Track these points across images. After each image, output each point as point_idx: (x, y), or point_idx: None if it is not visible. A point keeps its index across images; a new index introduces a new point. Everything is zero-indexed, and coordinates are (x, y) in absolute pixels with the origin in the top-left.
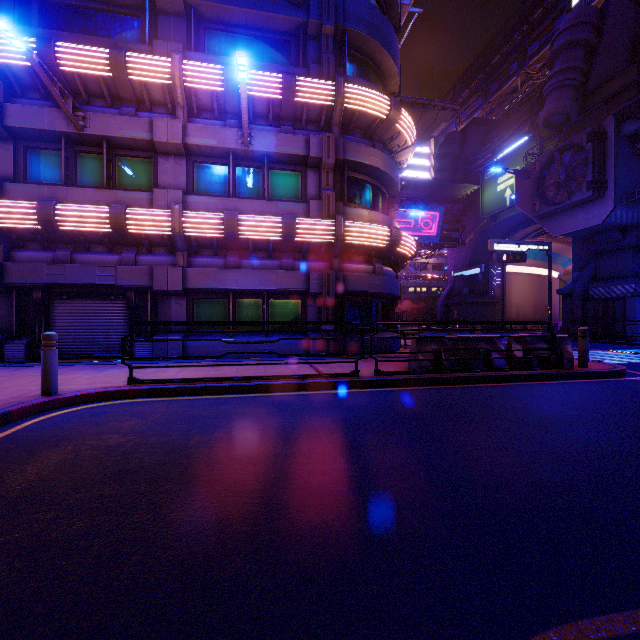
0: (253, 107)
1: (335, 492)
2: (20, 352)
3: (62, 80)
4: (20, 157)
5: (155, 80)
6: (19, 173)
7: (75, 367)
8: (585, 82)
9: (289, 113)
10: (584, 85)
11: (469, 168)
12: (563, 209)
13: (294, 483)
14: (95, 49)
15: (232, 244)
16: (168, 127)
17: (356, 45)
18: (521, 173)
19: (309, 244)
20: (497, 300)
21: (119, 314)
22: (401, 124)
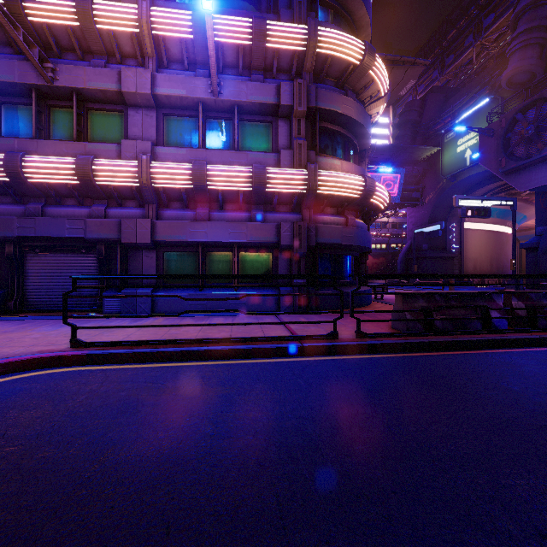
0: (223, 56)
1: None
2: None
3: (32, 32)
4: None
5: (123, 28)
6: None
7: (38, 322)
8: None
9: (259, 61)
10: None
11: (428, 133)
12: (531, 164)
13: None
14: None
15: (201, 196)
16: (137, 77)
17: None
18: (485, 131)
19: (280, 195)
20: (455, 255)
21: (90, 267)
22: (375, 71)
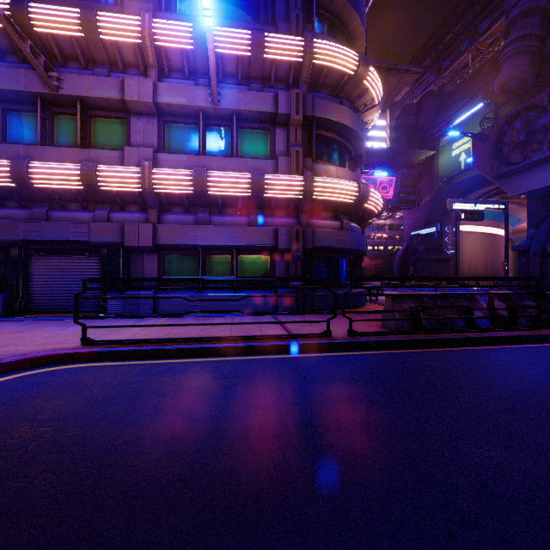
0: (222, 66)
1: None
2: None
3: (37, 42)
4: None
5: (126, 39)
6: None
7: (45, 322)
8: (542, 48)
9: (258, 71)
10: (541, 51)
11: (424, 136)
12: (522, 169)
13: None
14: (67, 9)
15: (202, 201)
16: (139, 86)
17: (324, 4)
18: (478, 136)
19: (277, 200)
20: (451, 257)
21: (93, 270)
22: (369, 81)
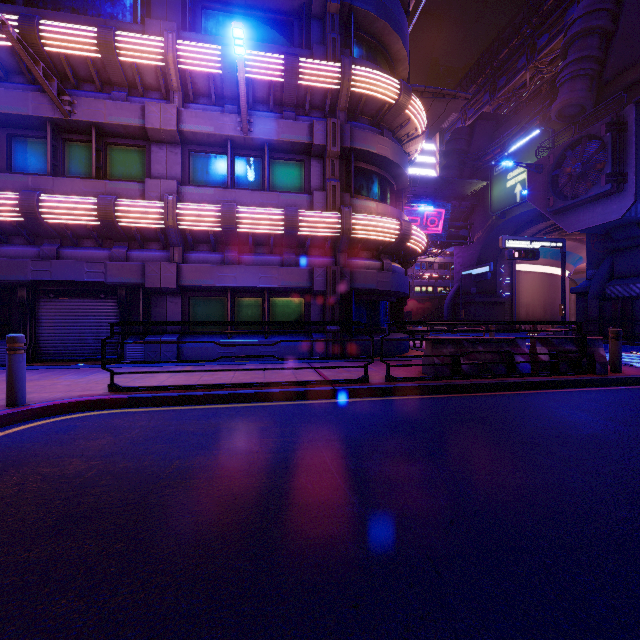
0: (253, 91)
1: (348, 557)
2: (2, 354)
3: (47, 62)
4: (4, 146)
5: (147, 62)
6: (3, 163)
7: (59, 371)
8: (601, 72)
9: (291, 98)
10: (600, 75)
11: (477, 164)
12: (579, 204)
13: (292, 540)
14: (82, 28)
15: (230, 238)
16: (161, 112)
17: (363, 26)
18: (533, 167)
19: (313, 238)
20: (506, 299)
21: (110, 313)
22: (411, 110)
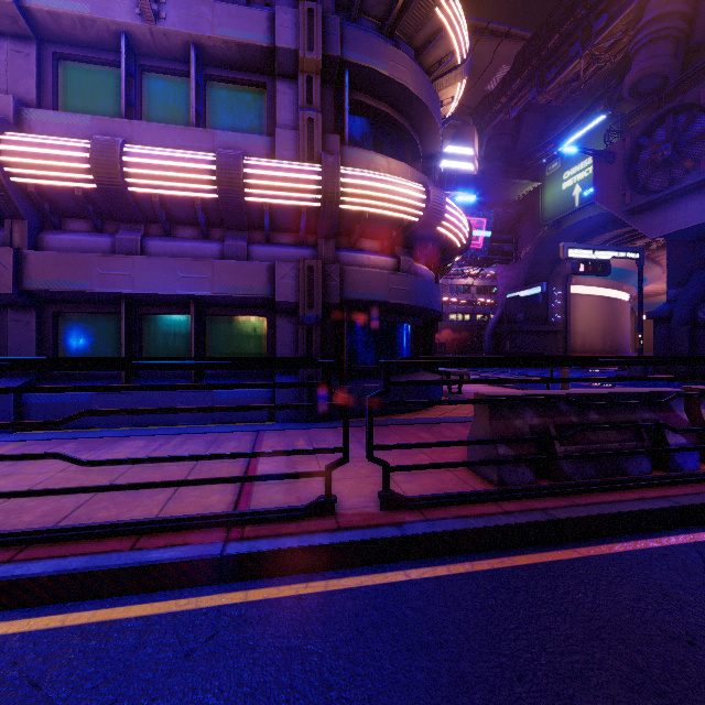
0: None
1: None
2: None
3: None
4: None
5: None
6: None
7: None
8: (689, 32)
9: None
10: (687, 37)
11: (525, 164)
12: (666, 199)
13: None
14: None
15: (122, 207)
16: None
17: None
18: (603, 155)
19: (275, 212)
20: (559, 328)
21: None
22: (445, 11)
